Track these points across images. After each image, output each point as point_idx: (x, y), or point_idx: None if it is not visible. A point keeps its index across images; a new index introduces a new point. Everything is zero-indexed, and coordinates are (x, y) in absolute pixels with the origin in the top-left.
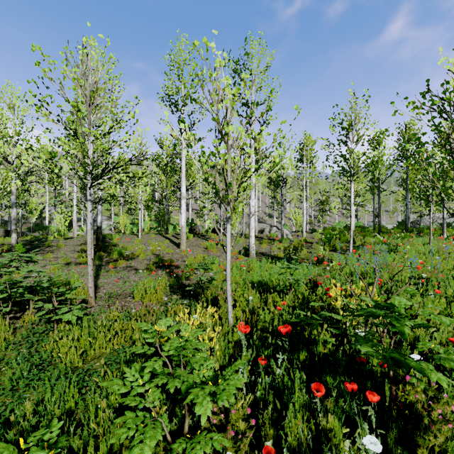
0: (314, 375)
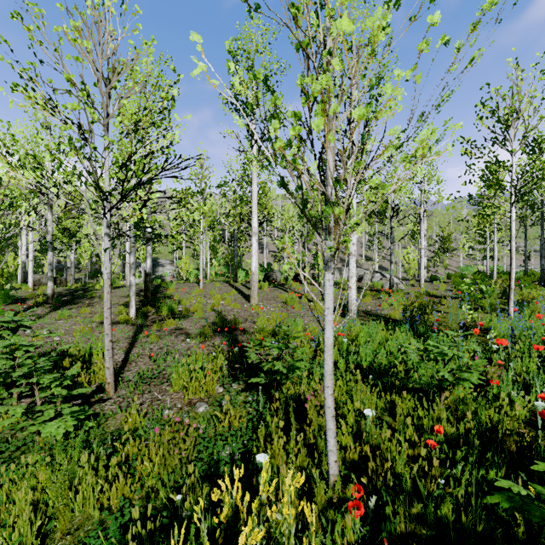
0: None
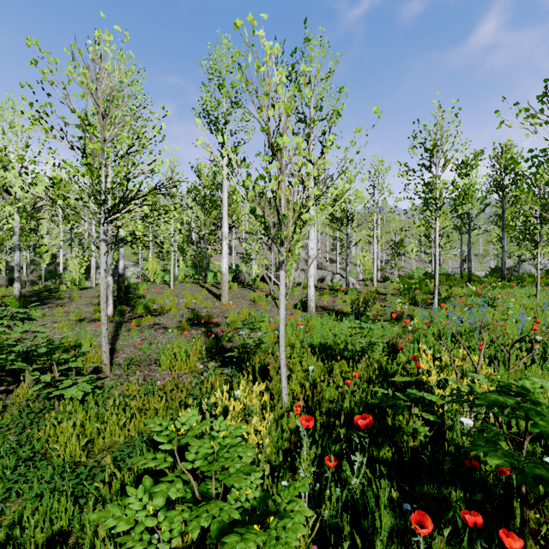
0: (402, 481)
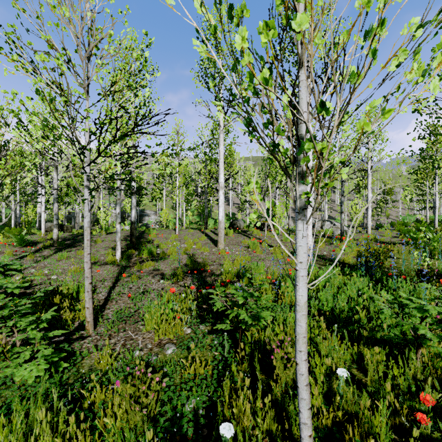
0: None
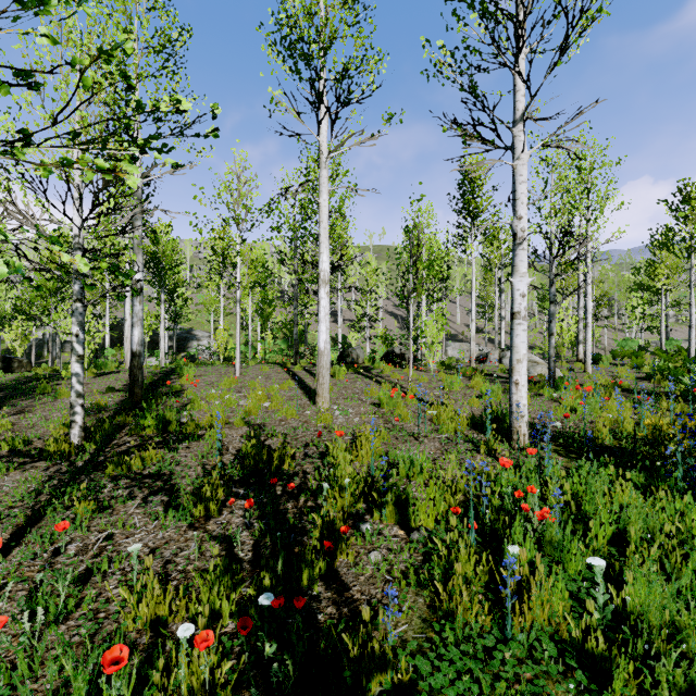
0: None
